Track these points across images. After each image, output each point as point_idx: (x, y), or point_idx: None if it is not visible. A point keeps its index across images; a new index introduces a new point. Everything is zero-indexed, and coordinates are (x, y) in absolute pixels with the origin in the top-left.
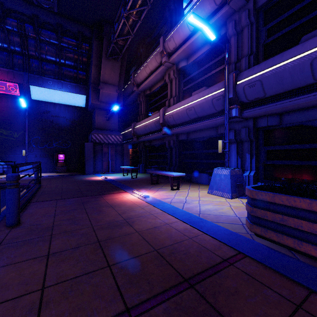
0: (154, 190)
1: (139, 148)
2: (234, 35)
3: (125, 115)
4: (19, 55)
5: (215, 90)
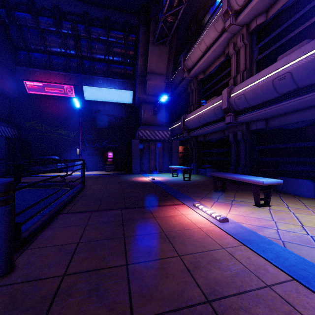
0: (227, 205)
1: (190, 144)
2: None
3: (172, 109)
4: (74, 58)
5: None
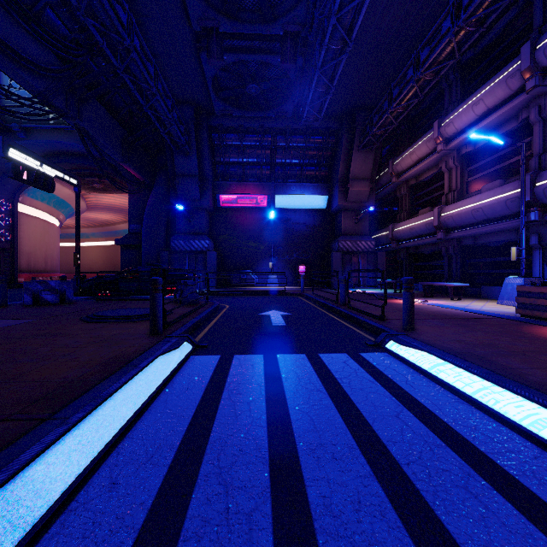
0: (431, 300)
1: (399, 256)
2: (538, 122)
3: (374, 212)
4: (266, 166)
5: (509, 190)
